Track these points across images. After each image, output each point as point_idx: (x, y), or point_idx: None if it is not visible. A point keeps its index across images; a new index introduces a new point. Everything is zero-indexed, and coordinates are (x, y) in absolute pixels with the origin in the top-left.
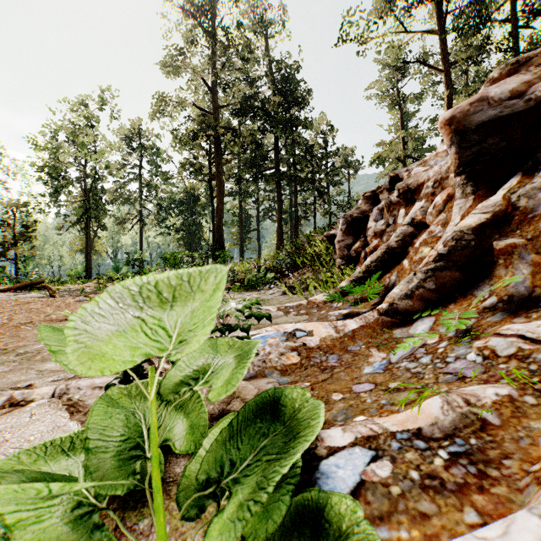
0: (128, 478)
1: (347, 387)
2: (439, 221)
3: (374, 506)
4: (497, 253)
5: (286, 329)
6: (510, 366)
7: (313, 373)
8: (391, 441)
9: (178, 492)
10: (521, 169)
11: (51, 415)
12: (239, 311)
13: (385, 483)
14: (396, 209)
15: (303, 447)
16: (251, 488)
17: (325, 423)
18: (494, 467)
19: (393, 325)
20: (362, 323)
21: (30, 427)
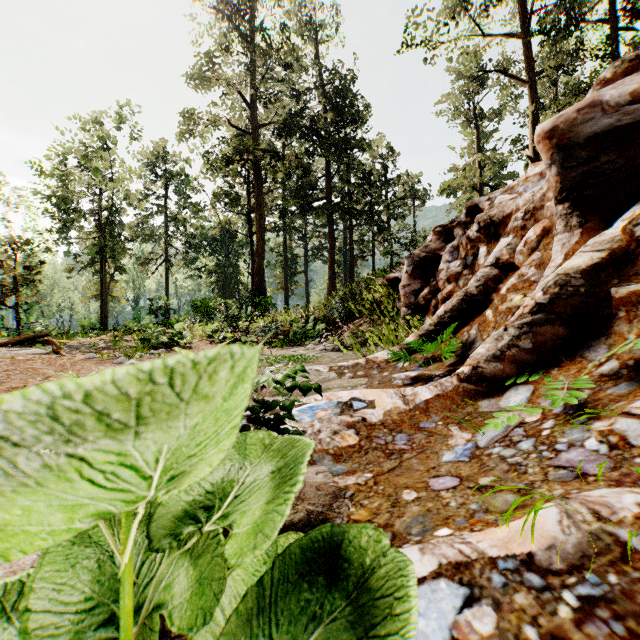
0: None
1: (422, 481)
2: (533, 261)
3: None
4: (616, 303)
5: (340, 398)
6: None
7: (376, 459)
8: (491, 572)
9: None
10: None
11: None
12: (278, 383)
13: None
14: (476, 246)
15: None
16: None
17: (395, 536)
18: None
19: (478, 394)
20: (437, 391)
21: None
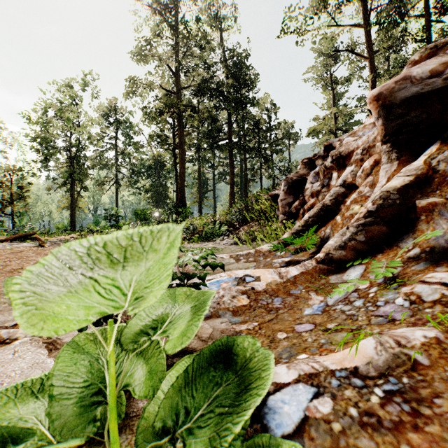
0: (88, 424)
1: (290, 327)
2: (367, 182)
3: (318, 442)
4: (419, 210)
5: (237, 275)
6: (435, 310)
7: (260, 313)
8: (331, 379)
9: (138, 433)
10: (439, 138)
11: (32, 352)
12: (196, 261)
13: (326, 419)
14: (330, 172)
15: (254, 402)
16: (203, 443)
17: None
18: (426, 406)
19: (329, 271)
20: (302, 270)
21: (12, 363)
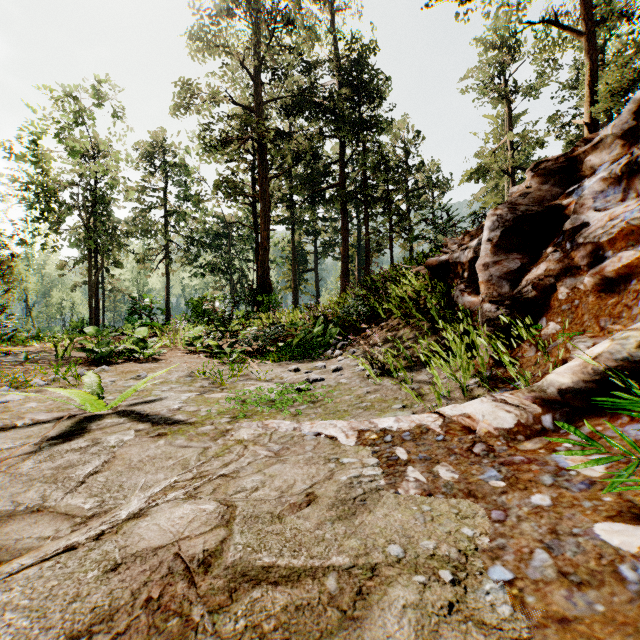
0: None
1: None
2: None
3: None
4: None
5: None
6: None
7: None
8: None
9: None
10: None
11: None
12: None
13: None
14: None
15: None
16: None
17: None
18: None
19: None
20: None
21: None
